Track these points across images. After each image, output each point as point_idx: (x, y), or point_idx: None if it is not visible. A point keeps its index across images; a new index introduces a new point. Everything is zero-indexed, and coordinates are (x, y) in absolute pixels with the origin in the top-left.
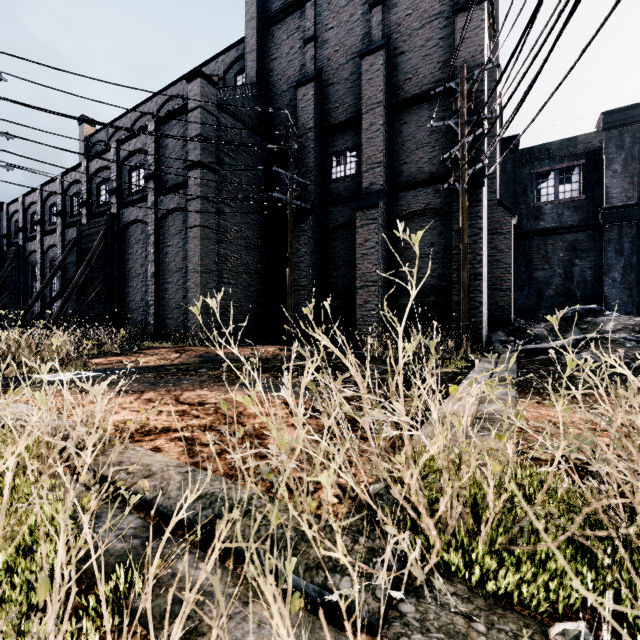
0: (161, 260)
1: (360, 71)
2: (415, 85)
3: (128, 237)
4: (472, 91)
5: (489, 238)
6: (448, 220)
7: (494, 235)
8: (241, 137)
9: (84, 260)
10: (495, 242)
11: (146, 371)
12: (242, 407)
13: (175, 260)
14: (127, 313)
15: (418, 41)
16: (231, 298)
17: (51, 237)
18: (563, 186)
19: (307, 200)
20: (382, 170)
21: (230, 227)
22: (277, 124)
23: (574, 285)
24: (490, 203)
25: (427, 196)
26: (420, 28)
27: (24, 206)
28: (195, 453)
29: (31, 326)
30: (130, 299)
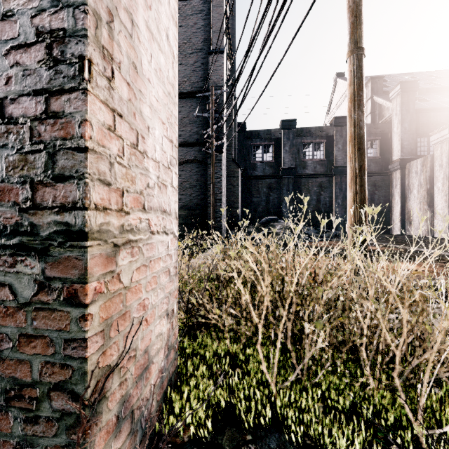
0: None
1: None
2: (188, 86)
3: None
4: (216, 102)
5: (229, 179)
6: (206, 167)
7: (231, 177)
8: None
9: None
10: (231, 181)
11: None
12: None
13: None
14: None
15: (190, 61)
16: None
17: None
18: (266, 154)
19: None
20: None
21: None
22: None
23: (270, 206)
24: (229, 160)
25: (195, 152)
26: (191, 53)
27: None
28: None
29: None
30: None
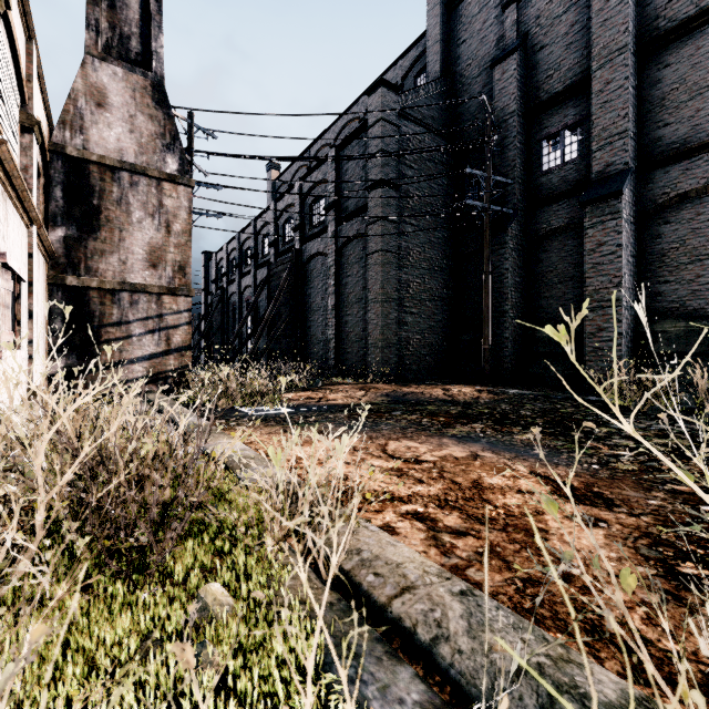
0: (341, 292)
1: (587, 16)
2: (686, 4)
3: (310, 271)
4: None
5: None
6: None
7: None
8: (424, 144)
9: (272, 297)
10: None
11: (337, 410)
12: (474, 473)
13: (354, 291)
14: (309, 347)
15: None
16: (413, 329)
17: (247, 278)
18: None
19: (507, 204)
20: (626, 142)
21: (412, 249)
22: (466, 119)
23: None
24: None
25: None
26: None
27: (227, 253)
28: (446, 547)
29: (233, 360)
30: (311, 333)
